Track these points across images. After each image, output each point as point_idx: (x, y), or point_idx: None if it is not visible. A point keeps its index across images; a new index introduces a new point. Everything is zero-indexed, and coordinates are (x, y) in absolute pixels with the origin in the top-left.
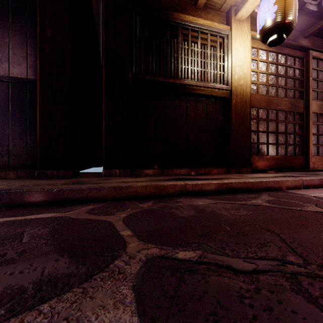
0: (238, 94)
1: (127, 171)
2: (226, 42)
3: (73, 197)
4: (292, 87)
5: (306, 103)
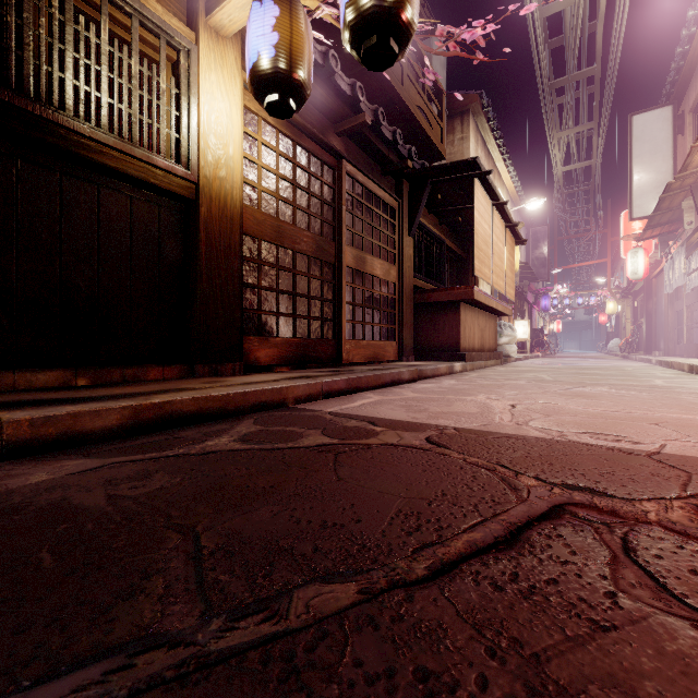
0: (214, 198)
1: None
2: (185, 64)
3: None
4: (319, 215)
5: (338, 248)
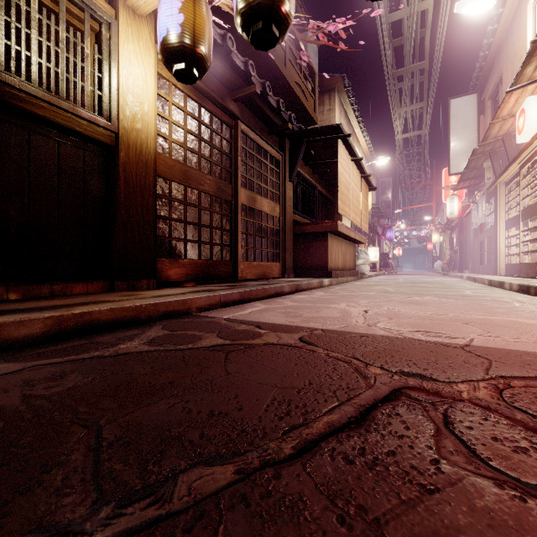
0: (132, 145)
1: None
2: (106, 35)
3: None
4: (219, 163)
5: (234, 189)
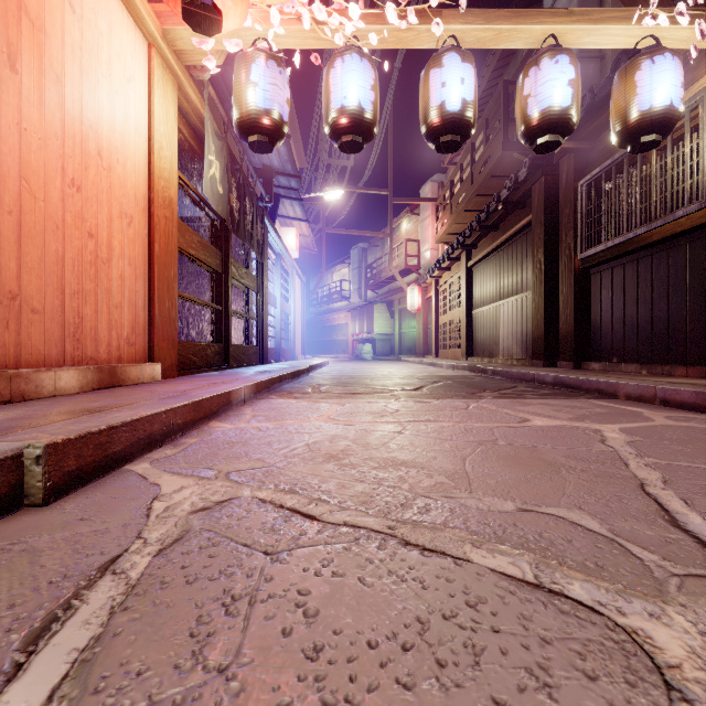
0: None
1: (570, 363)
2: (702, 111)
3: (497, 374)
4: None
5: None
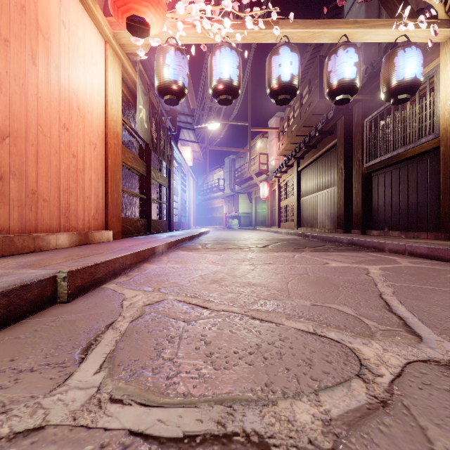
0: (449, 136)
1: (359, 231)
2: (436, 79)
3: (314, 238)
4: None
5: None
